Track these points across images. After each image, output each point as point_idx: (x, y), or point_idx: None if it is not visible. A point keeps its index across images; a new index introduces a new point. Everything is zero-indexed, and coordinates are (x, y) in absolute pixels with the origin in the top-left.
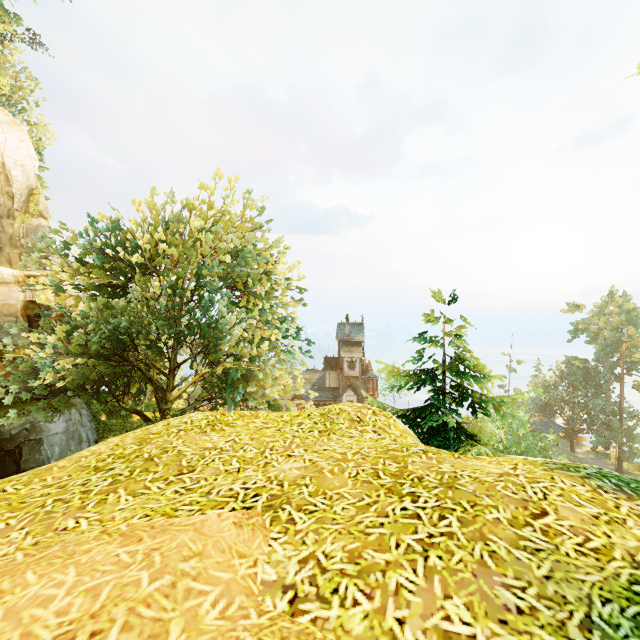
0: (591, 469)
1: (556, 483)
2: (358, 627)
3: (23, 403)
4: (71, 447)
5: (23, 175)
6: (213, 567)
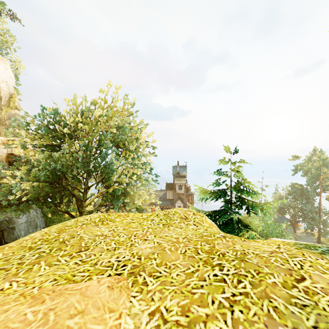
0: (323, 248)
1: (306, 258)
2: None
3: (6, 207)
4: (30, 231)
5: (6, 87)
6: (90, 321)
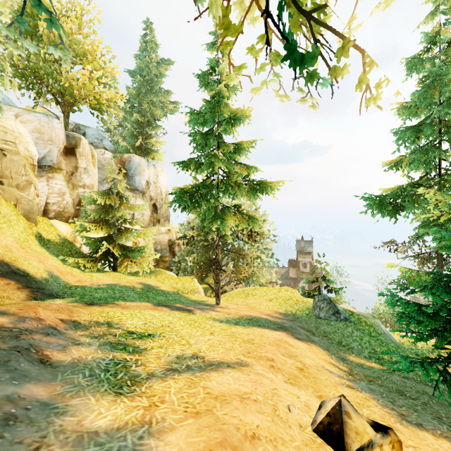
0: None
1: None
2: (279, 307)
3: None
4: None
5: (165, 190)
6: (264, 302)
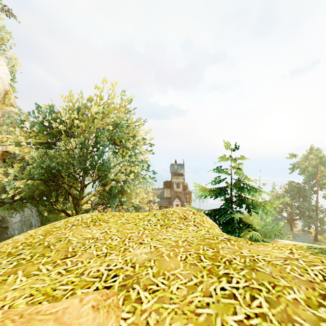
0: None
1: None
2: None
3: (1, 206)
4: (25, 230)
5: (1, 83)
6: None
